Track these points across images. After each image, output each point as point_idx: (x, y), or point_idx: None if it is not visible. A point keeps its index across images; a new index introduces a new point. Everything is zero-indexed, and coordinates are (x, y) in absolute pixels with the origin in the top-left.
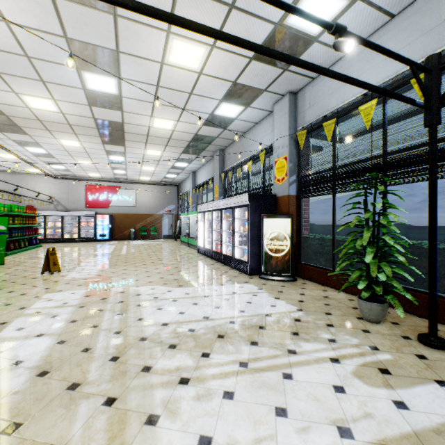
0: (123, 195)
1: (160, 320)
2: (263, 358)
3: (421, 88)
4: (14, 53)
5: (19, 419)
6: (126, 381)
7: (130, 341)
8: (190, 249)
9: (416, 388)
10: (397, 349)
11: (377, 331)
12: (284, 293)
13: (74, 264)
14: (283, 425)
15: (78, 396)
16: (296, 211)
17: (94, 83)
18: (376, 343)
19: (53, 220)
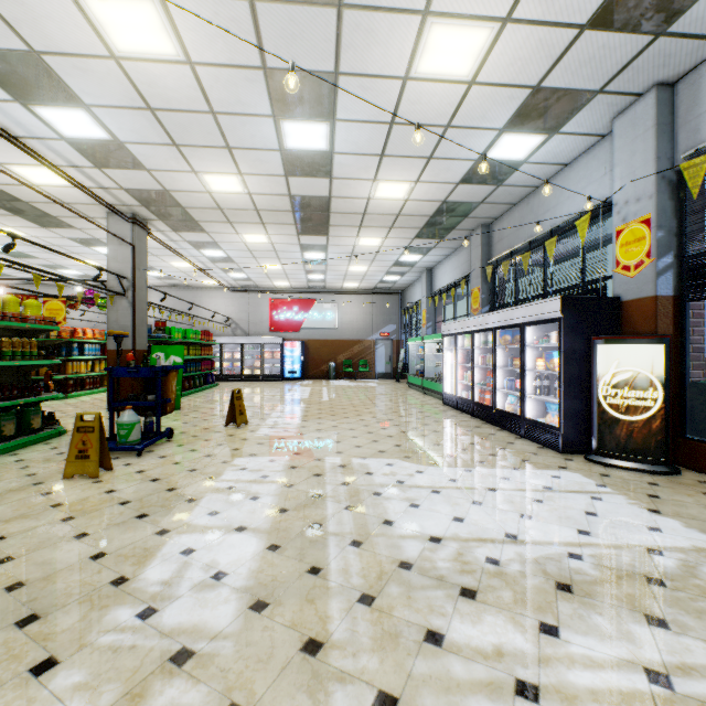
0: (319, 312)
1: (422, 528)
2: (705, 671)
3: None
4: (198, 112)
5: (240, 699)
6: (402, 658)
7: (382, 565)
8: (428, 398)
9: None
10: None
11: None
12: (665, 500)
13: (262, 414)
14: None
15: (324, 673)
16: (673, 328)
17: (295, 138)
18: None
19: (230, 349)
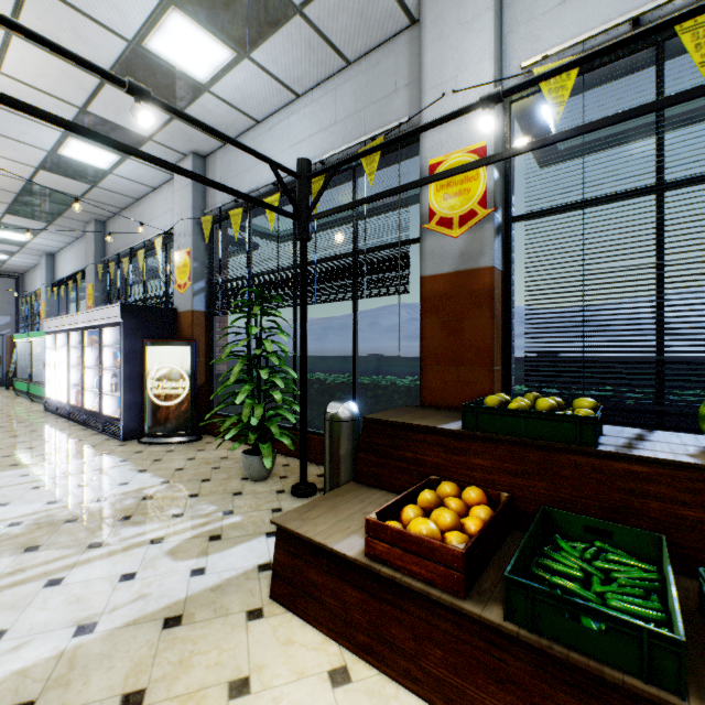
0: None
1: None
2: (31, 567)
3: (287, 194)
4: None
5: None
6: None
7: None
8: (32, 406)
9: (237, 547)
10: (257, 507)
11: (253, 490)
12: (163, 461)
13: None
14: None
15: None
16: (206, 335)
17: None
18: (238, 505)
19: None
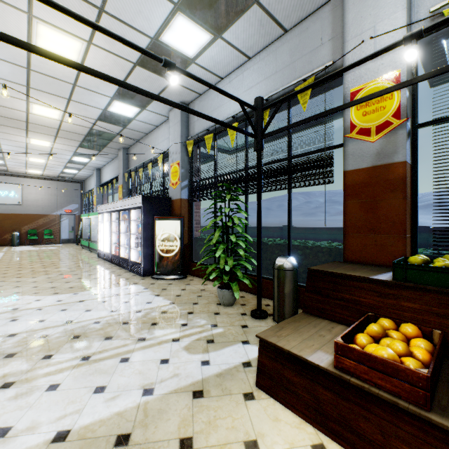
0: (2, 190)
1: (8, 331)
2: (110, 349)
3: (249, 121)
4: None
5: None
6: None
7: None
8: (91, 254)
9: (225, 349)
10: (231, 323)
11: (226, 312)
12: (168, 290)
13: None
14: (95, 399)
15: None
16: (188, 213)
17: None
18: (219, 321)
19: None
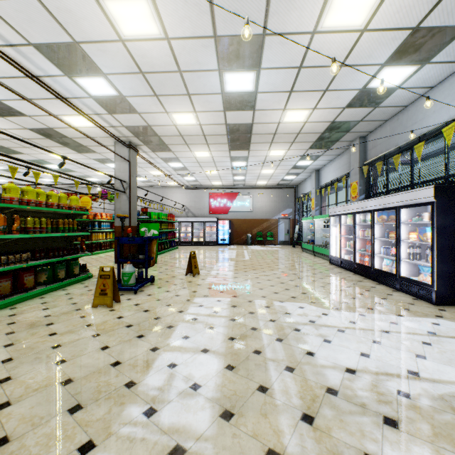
0: (240, 201)
1: (338, 360)
2: None
3: None
4: (170, 72)
5: None
6: None
7: (313, 389)
8: (317, 259)
9: None
10: None
11: None
12: None
13: (207, 267)
14: None
15: None
16: None
17: (232, 84)
18: None
19: (185, 225)
